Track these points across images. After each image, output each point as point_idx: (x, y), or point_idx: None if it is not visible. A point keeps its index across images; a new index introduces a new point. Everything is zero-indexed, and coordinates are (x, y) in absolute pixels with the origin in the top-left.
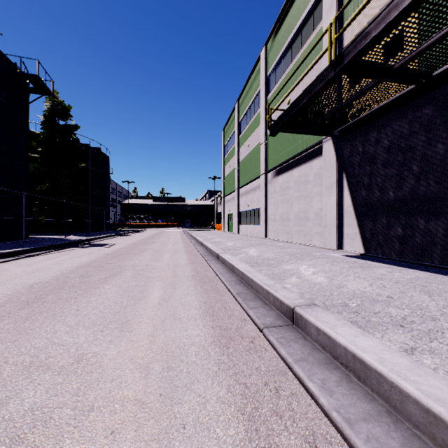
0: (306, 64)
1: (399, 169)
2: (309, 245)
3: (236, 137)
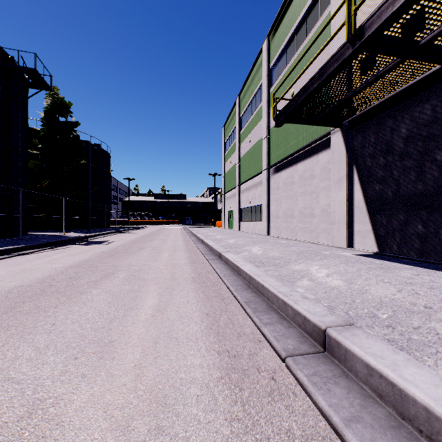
0: (312, 53)
1: (419, 160)
2: (315, 243)
3: (237, 133)
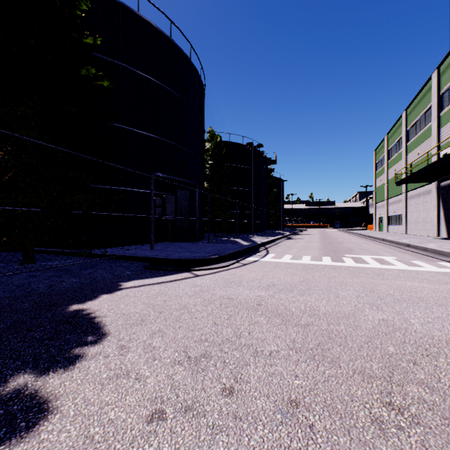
0: (426, 137)
1: None
2: (426, 236)
3: (385, 161)
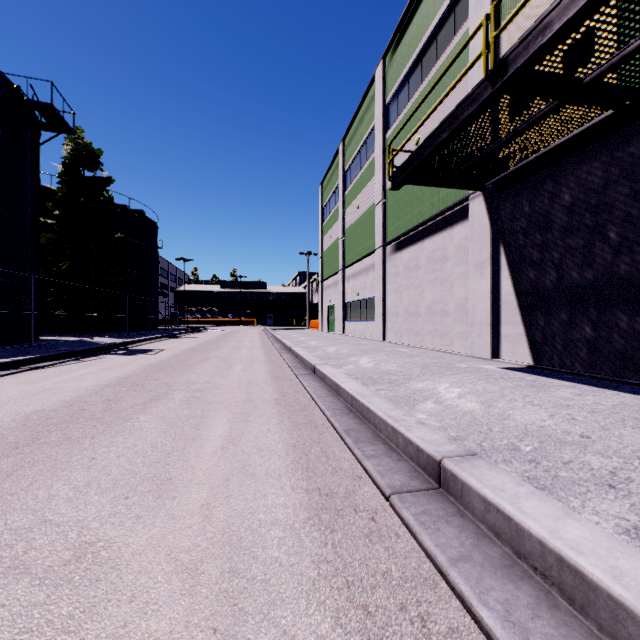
0: (444, 84)
1: (587, 237)
2: (448, 351)
3: (339, 194)
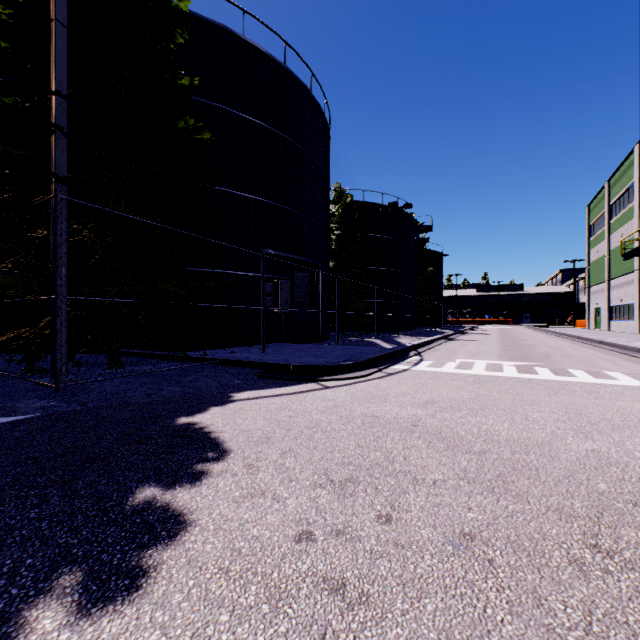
0: None
1: None
2: None
3: (605, 222)
